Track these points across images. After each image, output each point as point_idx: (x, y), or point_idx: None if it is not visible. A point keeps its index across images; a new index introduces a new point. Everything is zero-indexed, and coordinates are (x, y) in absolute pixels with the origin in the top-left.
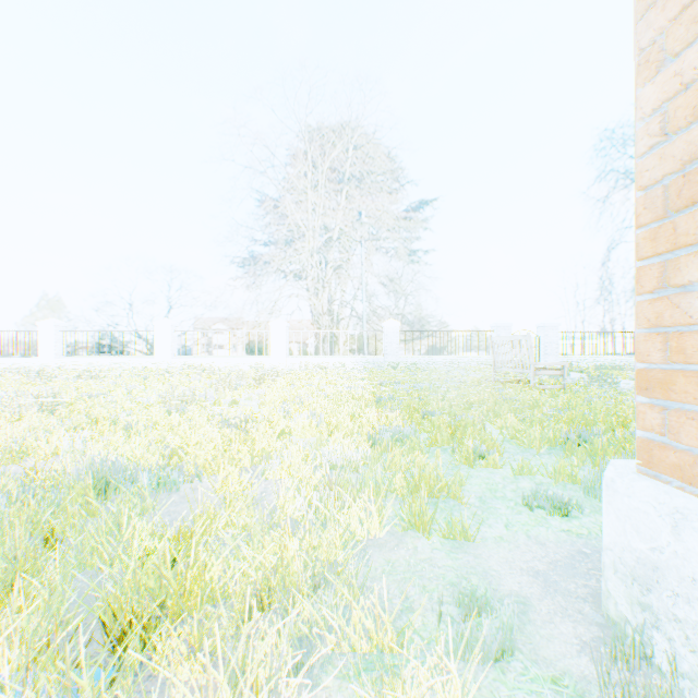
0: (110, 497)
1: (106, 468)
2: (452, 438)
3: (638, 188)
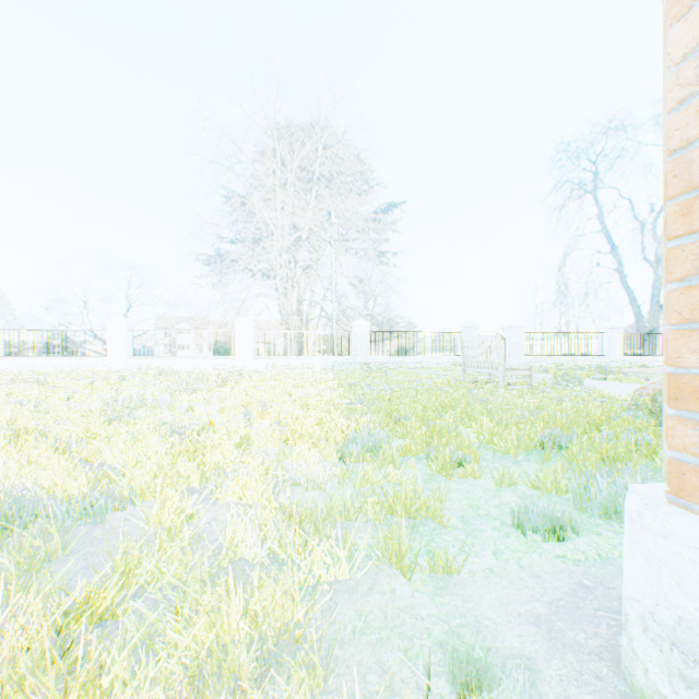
0: (3, 541)
1: (5, 500)
2: (427, 446)
3: (665, 152)
